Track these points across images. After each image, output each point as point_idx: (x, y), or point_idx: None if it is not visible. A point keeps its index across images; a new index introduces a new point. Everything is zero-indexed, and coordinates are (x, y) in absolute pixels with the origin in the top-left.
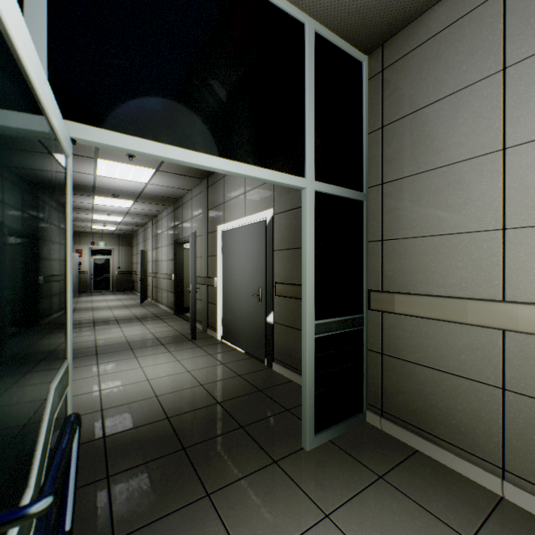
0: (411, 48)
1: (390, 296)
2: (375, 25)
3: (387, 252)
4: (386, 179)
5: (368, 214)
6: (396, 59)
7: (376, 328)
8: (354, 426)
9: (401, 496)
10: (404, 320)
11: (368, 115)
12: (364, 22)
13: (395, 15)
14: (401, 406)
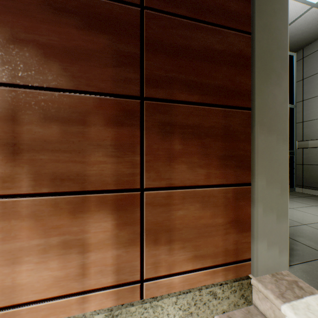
0: (315, 50)
1: (306, 142)
2: (299, 44)
3: (305, 126)
4: (304, 99)
5: (296, 113)
6: (309, 54)
7: (299, 155)
8: (290, 191)
9: (310, 199)
10: (312, 150)
11: (296, 75)
12: (295, 45)
13: (308, 40)
14: (311, 182)
